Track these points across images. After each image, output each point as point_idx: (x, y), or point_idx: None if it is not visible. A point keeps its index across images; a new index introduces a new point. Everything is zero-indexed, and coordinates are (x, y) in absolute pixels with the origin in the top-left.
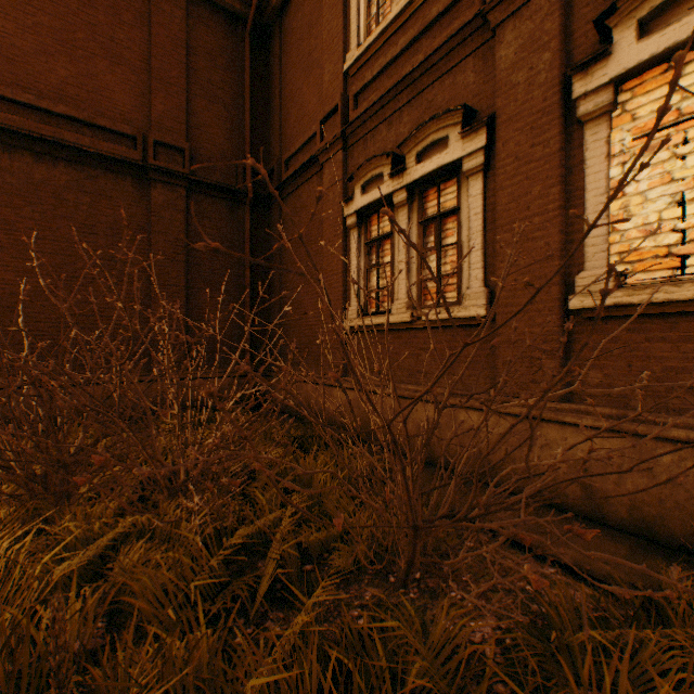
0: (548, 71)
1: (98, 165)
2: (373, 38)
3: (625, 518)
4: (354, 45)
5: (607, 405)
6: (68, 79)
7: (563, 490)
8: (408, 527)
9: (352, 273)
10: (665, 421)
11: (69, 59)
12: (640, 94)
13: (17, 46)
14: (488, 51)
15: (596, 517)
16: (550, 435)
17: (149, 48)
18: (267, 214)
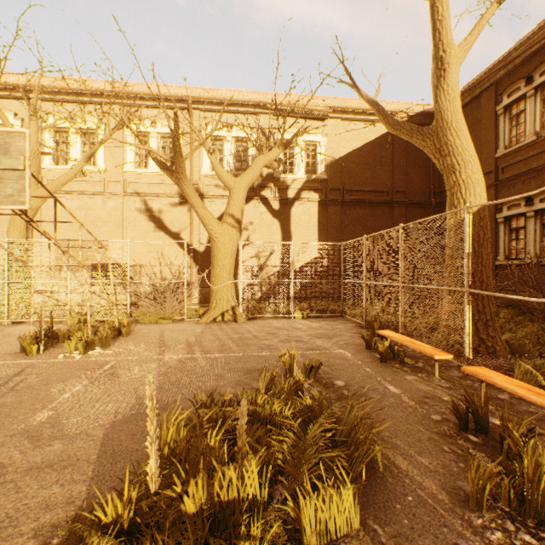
0: None
1: (376, 205)
2: (514, 148)
3: None
4: (501, 146)
5: None
6: (368, 177)
7: None
8: (543, 312)
9: (500, 242)
10: None
11: (368, 170)
12: None
13: (355, 171)
14: None
15: None
16: None
17: (391, 154)
18: (438, 210)
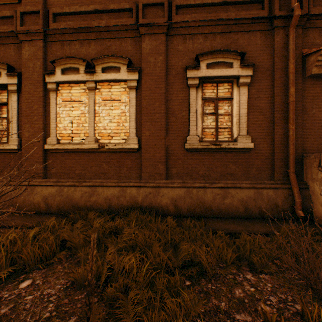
0: (40, 68)
1: None
2: None
3: (56, 210)
4: None
5: (57, 178)
6: None
7: (41, 207)
8: None
9: None
10: (67, 181)
11: None
12: (64, 89)
13: None
14: (20, 47)
15: (50, 212)
16: (38, 190)
17: None
18: None
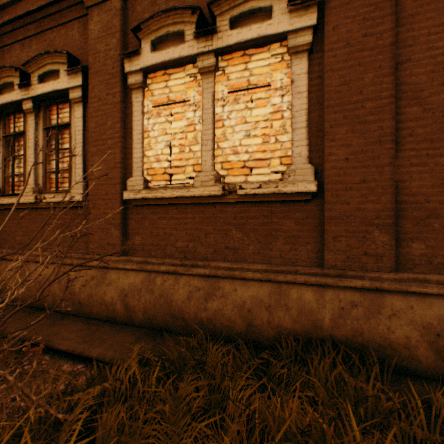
0: (115, 50)
1: None
2: None
3: (142, 319)
4: None
5: (144, 255)
6: None
7: (116, 310)
8: None
9: None
10: (161, 262)
11: None
12: (156, 83)
13: None
14: (87, 22)
15: (131, 322)
16: (112, 277)
17: None
18: None
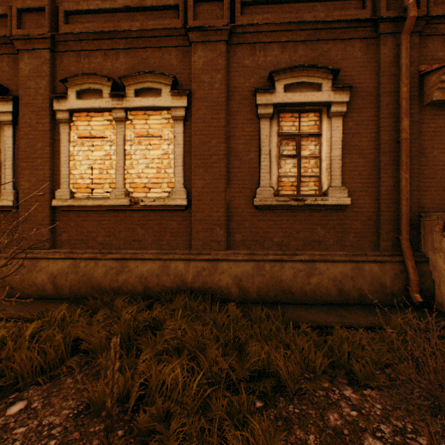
0: (45, 90)
1: None
2: None
3: (69, 293)
4: None
5: (70, 248)
6: None
7: (47, 289)
8: None
9: None
10: (85, 252)
11: None
12: (80, 120)
13: None
14: (17, 59)
15: (59, 297)
16: (43, 265)
17: None
18: None
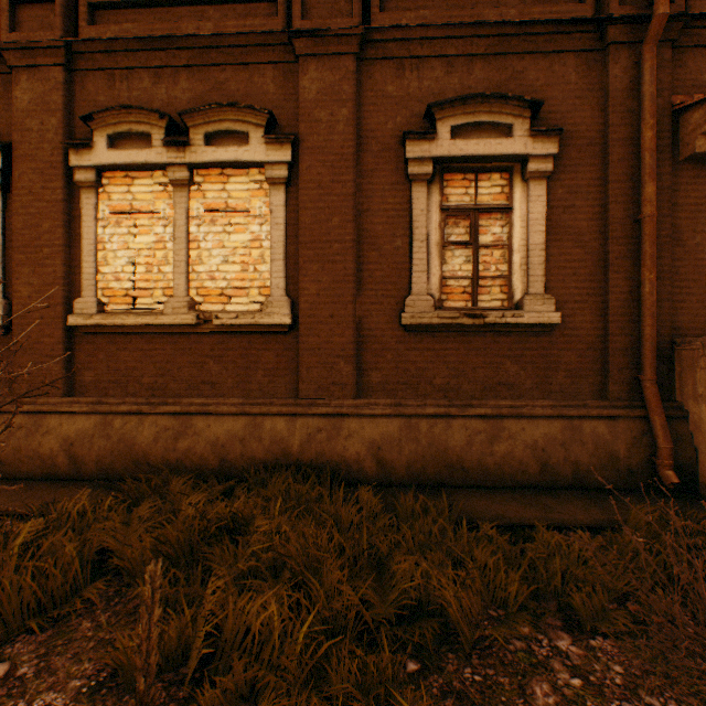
0: (56, 133)
1: None
2: None
3: (95, 471)
4: None
5: (98, 395)
6: None
7: (58, 464)
8: None
9: None
10: (122, 401)
11: None
12: (115, 184)
13: None
14: (10, 83)
15: (79, 476)
16: (52, 424)
17: None
18: None
